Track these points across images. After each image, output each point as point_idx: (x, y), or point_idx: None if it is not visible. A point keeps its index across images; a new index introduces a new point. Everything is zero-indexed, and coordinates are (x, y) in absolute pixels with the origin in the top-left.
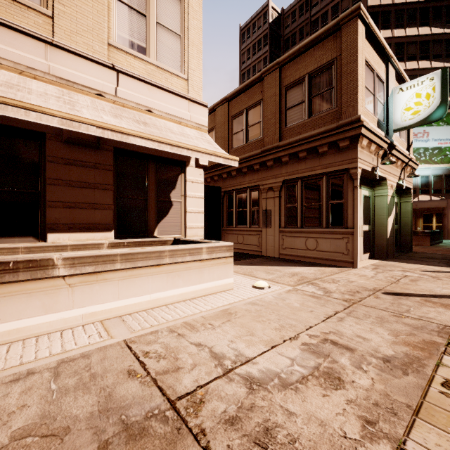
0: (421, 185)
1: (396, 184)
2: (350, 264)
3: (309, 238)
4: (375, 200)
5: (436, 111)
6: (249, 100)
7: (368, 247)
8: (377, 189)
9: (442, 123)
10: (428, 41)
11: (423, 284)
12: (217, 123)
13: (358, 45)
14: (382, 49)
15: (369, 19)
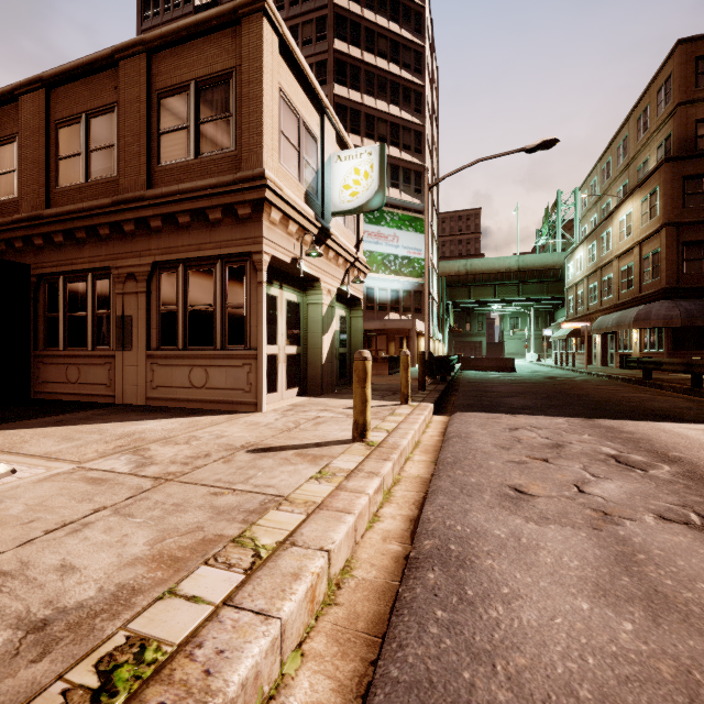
0: (392, 301)
1: (341, 291)
2: (253, 407)
3: (196, 366)
4: (308, 310)
5: (375, 197)
6: (92, 98)
7: (296, 378)
8: (310, 294)
9: (411, 228)
10: (399, 125)
11: (325, 427)
12: (23, 127)
13: (265, 58)
14: (312, 89)
15: (284, 28)
